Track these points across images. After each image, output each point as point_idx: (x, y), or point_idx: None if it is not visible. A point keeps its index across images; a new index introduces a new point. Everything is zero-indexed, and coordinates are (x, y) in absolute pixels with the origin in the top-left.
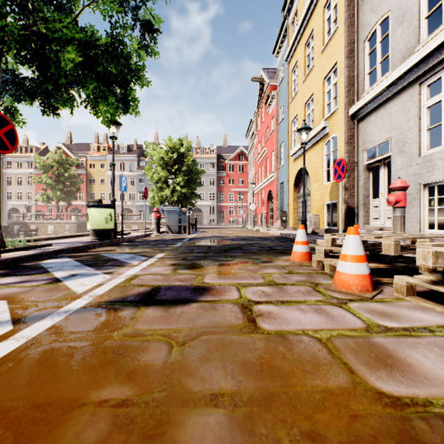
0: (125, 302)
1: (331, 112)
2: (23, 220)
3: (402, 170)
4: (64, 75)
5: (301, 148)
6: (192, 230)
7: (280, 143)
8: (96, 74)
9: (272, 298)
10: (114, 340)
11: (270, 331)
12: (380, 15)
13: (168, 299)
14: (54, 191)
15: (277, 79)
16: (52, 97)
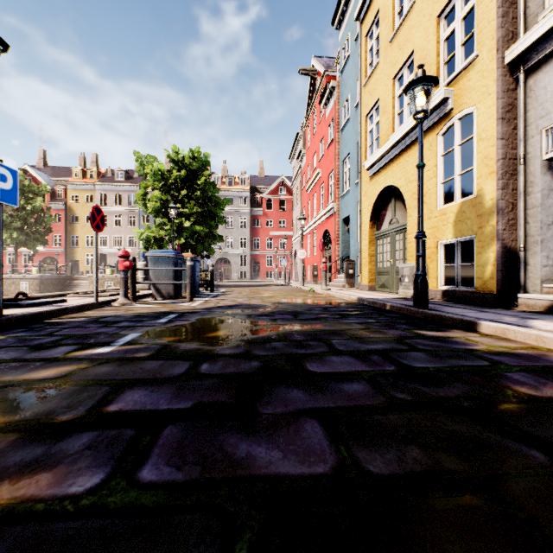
0: None
1: (459, 68)
2: None
3: None
4: None
5: (387, 153)
6: (207, 290)
7: (343, 158)
8: None
9: None
10: None
11: None
12: None
13: None
14: (8, 231)
15: (337, 66)
16: None
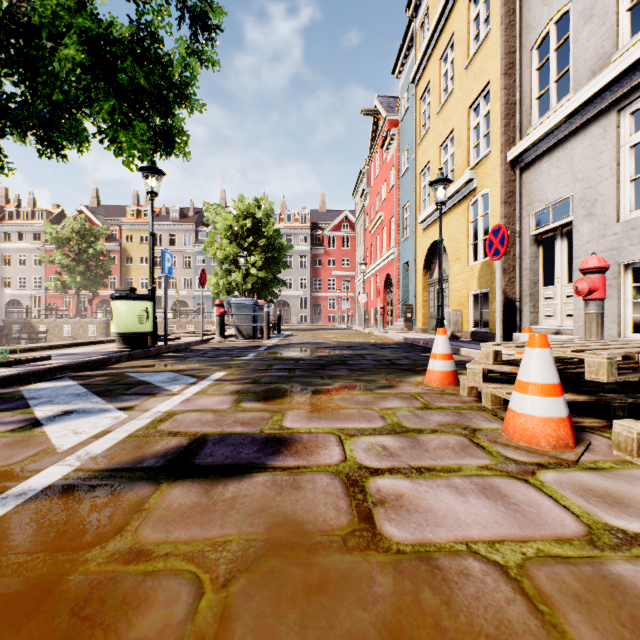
0: (136, 472)
1: (480, 157)
2: (27, 318)
3: (591, 243)
4: (60, 86)
5: (435, 212)
6: (274, 333)
7: (403, 204)
8: (115, 87)
9: (400, 462)
10: (85, 574)
11: (402, 544)
12: (556, 9)
13: (215, 464)
14: (72, 275)
15: (399, 111)
16: (54, 129)
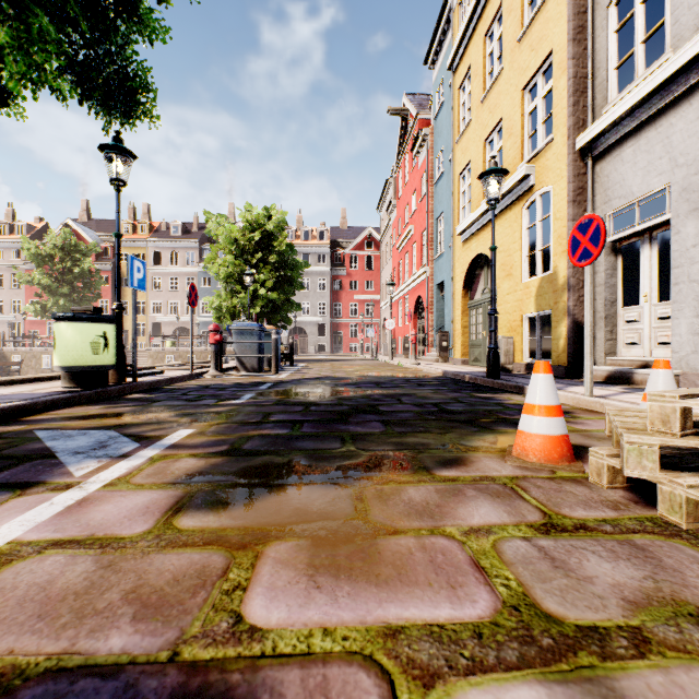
0: None
1: (539, 147)
2: None
3: None
4: None
5: (478, 220)
6: (286, 365)
7: (437, 215)
8: None
9: None
10: None
11: None
12: None
13: None
14: (54, 297)
15: (432, 109)
16: None
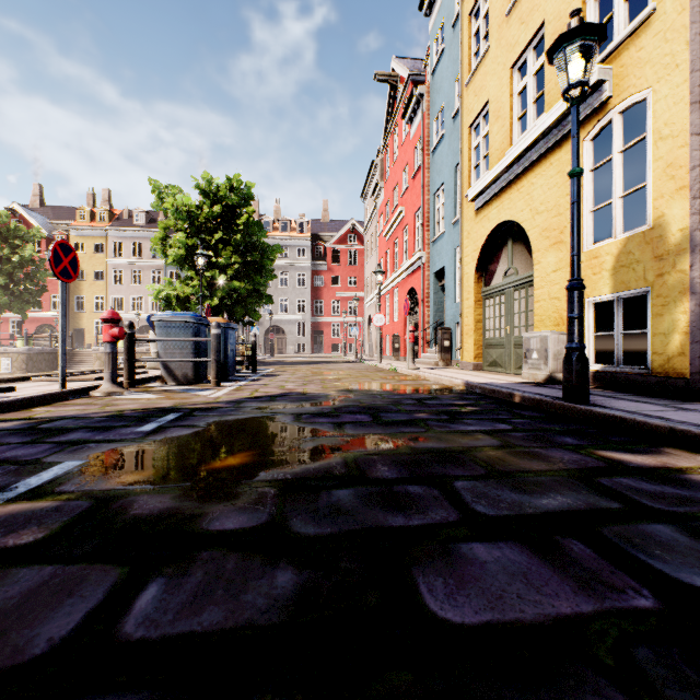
0: None
1: (623, 33)
2: None
3: None
4: None
5: (502, 175)
6: (248, 370)
7: (435, 189)
8: None
9: None
10: None
11: None
12: None
13: None
14: None
15: (427, 67)
16: None
